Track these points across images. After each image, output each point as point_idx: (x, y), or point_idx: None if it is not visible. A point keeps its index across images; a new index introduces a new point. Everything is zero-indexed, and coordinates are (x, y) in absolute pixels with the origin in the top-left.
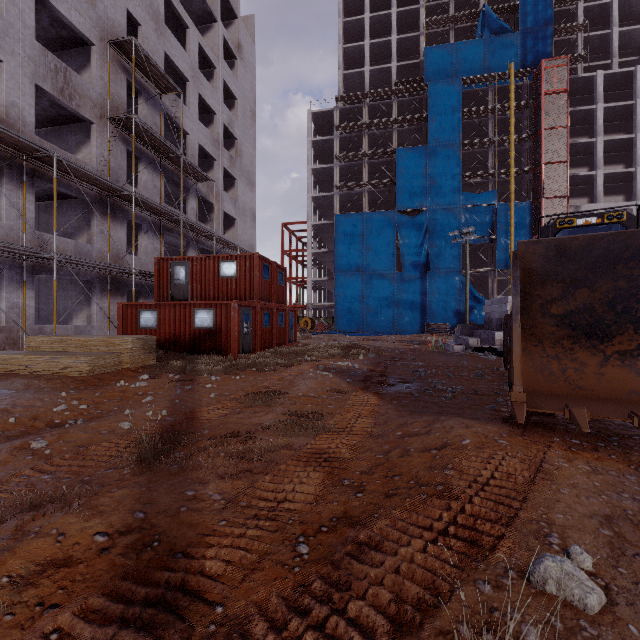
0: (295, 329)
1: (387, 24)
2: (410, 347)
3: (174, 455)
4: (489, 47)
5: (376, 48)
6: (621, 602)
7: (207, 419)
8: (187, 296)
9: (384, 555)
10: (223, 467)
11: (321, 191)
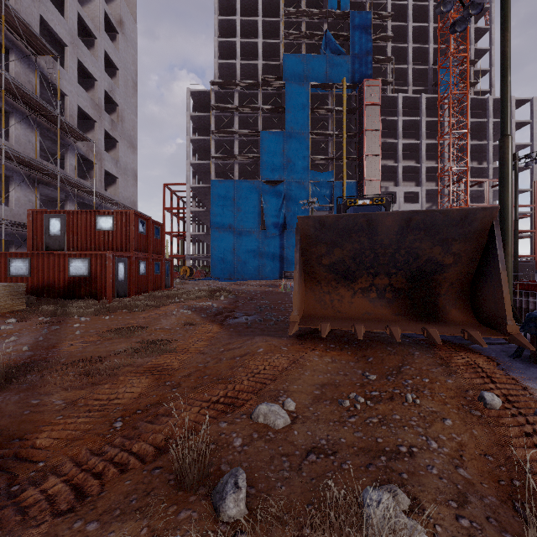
0: (171, 276)
1: (255, 28)
2: (265, 289)
3: (26, 378)
4: (330, 62)
5: (246, 46)
6: (299, 422)
7: (67, 351)
8: (63, 246)
9: (170, 418)
10: (70, 382)
11: (200, 158)
